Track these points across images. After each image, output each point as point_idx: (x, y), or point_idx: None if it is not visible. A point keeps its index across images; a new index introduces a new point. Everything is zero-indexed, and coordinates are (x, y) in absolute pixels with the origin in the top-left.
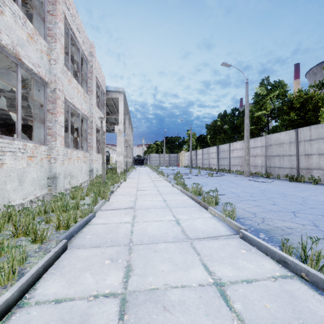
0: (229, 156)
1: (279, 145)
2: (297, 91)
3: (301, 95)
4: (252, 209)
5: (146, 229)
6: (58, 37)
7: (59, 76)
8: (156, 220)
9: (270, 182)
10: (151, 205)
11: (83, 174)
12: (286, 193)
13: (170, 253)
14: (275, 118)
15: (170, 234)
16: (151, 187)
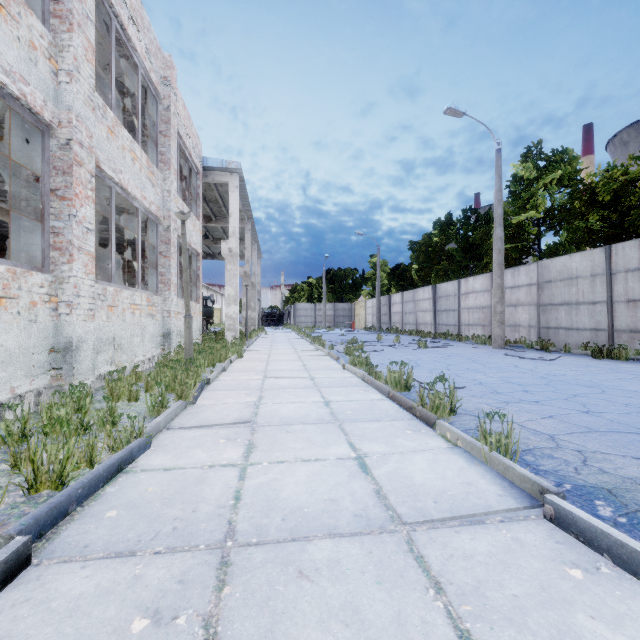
0: (459, 305)
1: (569, 281)
2: (606, 168)
3: (614, 177)
4: (541, 425)
5: (278, 488)
6: (79, 21)
7: (82, 113)
8: (305, 458)
9: (553, 360)
10: (295, 415)
11: (146, 343)
12: (602, 383)
13: (349, 584)
14: (554, 227)
15: (344, 505)
16: (297, 370)
